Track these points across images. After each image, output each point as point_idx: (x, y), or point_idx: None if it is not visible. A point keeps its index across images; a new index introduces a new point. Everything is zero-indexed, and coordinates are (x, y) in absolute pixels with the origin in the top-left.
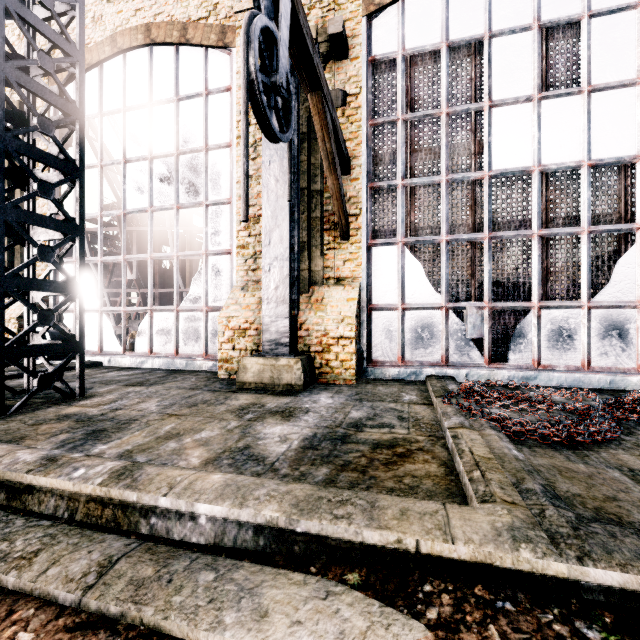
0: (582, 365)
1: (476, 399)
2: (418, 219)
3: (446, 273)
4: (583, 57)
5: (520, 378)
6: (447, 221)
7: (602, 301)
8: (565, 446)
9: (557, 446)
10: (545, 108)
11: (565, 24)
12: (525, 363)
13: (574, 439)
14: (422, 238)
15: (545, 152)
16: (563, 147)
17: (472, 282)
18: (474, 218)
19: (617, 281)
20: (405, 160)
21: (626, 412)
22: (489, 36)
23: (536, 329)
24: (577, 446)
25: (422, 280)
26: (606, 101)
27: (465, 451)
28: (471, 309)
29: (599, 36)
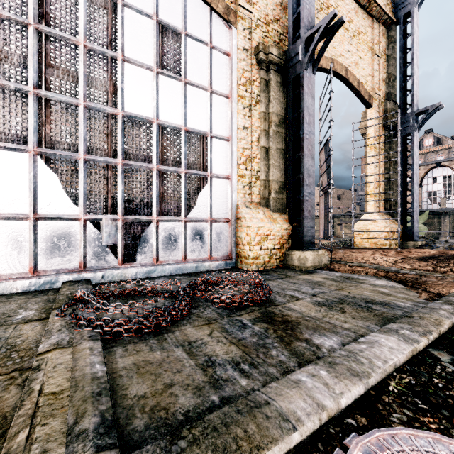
0: (182, 258)
1: (87, 307)
2: (55, 133)
3: (84, 188)
4: (183, 58)
5: (145, 273)
6: (85, 142)
7: (192, 217)
8: (153, 334)
9: (147, 336)
10: (161, 80)
11: (173, 30)
12: (148, 261)
13: (161, 325)
14: (59, 152)
15: (161, 111)
16: (172, 112)
17: (108, 198)
18: (110, 145)
19: (199, 205)
20: (39, 70)
21: (197, 291)
22: (122, 3)
23: (155, 236)
24: (162, 331)
25: (59, 192)
26: (194, 93)
27: (33, 392)
28: (107, 220)
29: (191, 50)
